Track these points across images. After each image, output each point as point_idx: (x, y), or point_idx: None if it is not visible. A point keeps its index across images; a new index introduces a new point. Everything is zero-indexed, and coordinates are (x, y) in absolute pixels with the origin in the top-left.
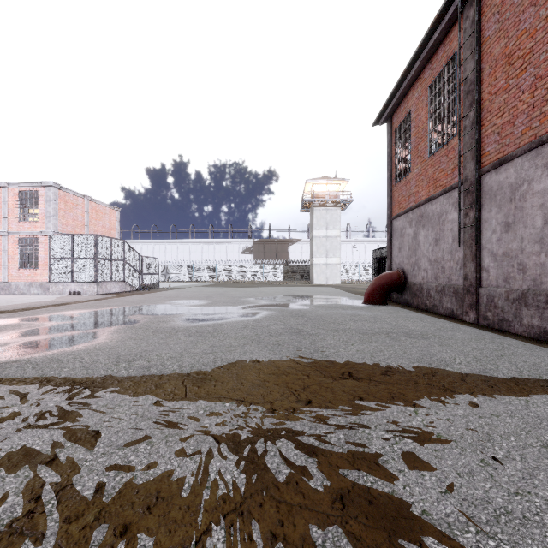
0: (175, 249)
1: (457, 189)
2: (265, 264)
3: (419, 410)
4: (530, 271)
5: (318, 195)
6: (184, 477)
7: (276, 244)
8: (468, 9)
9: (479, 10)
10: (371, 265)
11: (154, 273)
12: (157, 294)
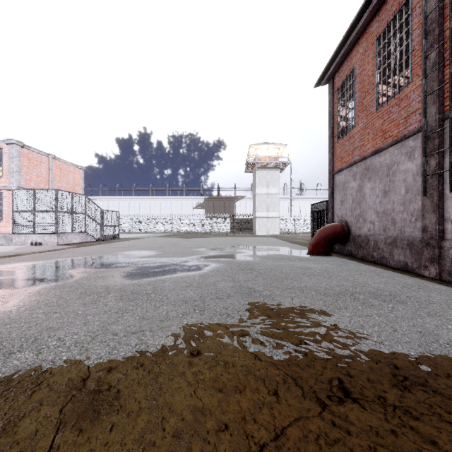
0: (138, 205)
1: (412, 138)
2: (214, 217)
3: None
4: None
5: (260, 158)
6: None
7: (224, 200)
8: None
9: None
10: (305, 219)
11: (115, 225)
12: (114, 244)
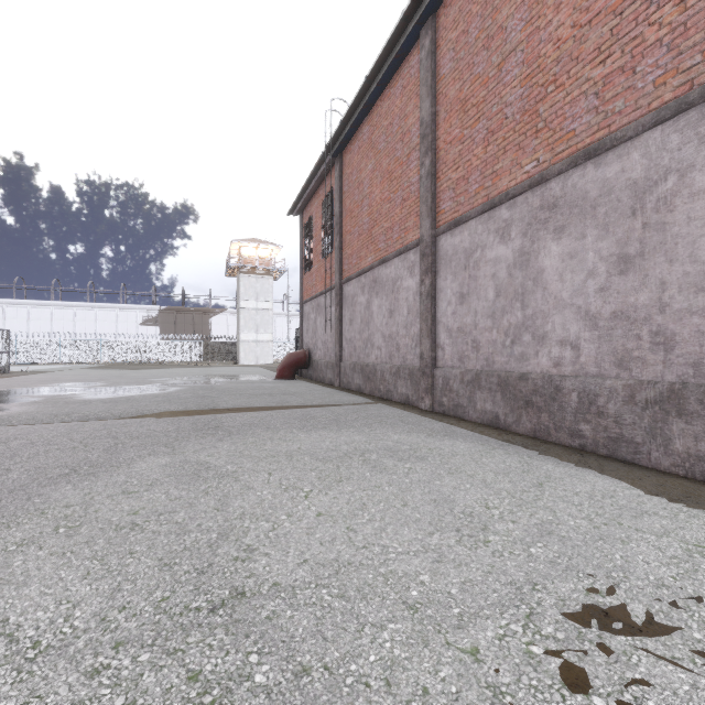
0: (25, 315)
1: (334, 290)
2: (176, 339)
3: (252, 414)
4: (357, 351)
5: (246, 260)
6: (140, 430)
7: (194, 314)
8: (337, 165)
9: (342, 170)
10: None
11: (2, 351)
12: (19, 378)
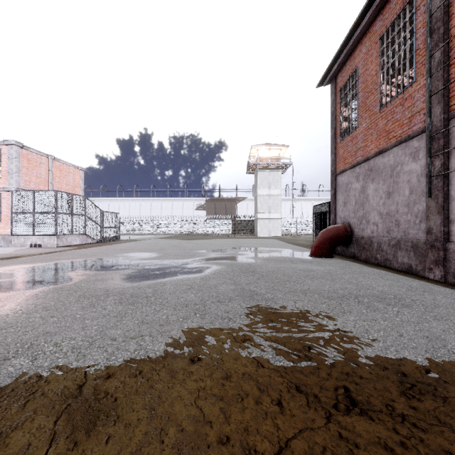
0: (138, 206)
1: (416, 138)
2: (215, 219)
3: None
4: None
5: (261, 159)
6: None
7: (226, 202)
8: None
9: None
10: (307, 220)
11: (115, 227)
12: (114, 246)
